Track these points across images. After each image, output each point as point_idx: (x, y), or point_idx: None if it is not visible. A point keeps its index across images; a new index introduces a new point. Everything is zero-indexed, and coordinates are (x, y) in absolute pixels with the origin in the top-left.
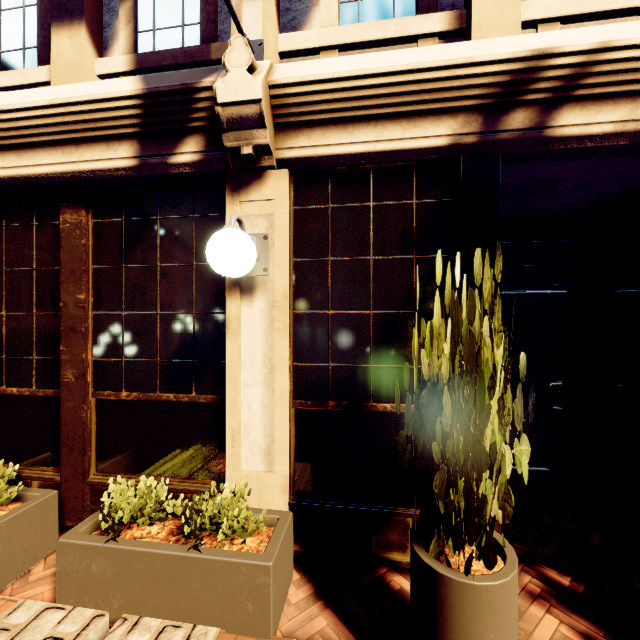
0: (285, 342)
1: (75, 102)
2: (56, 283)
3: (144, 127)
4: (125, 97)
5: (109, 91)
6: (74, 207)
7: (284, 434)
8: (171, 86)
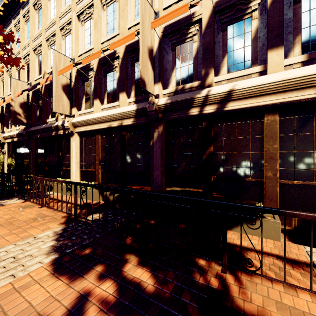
0: (6, 159)
1: None
2: None
3: None
4: None
5: None
6: None
7: (6, 167)
8: None
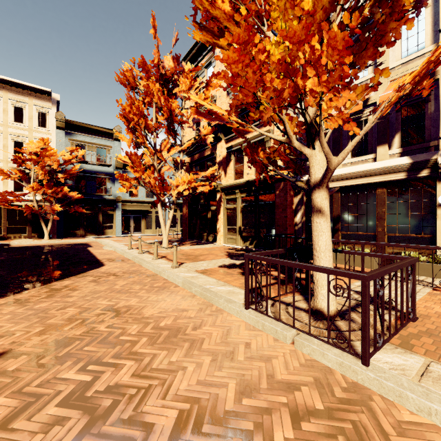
0: None
1: (390, 166)
2: (374, 207)
3: (410, 169)
4: (406, 164)
5: (401, 163)
6: (381, 188)
7: None
8: (421, 160)
